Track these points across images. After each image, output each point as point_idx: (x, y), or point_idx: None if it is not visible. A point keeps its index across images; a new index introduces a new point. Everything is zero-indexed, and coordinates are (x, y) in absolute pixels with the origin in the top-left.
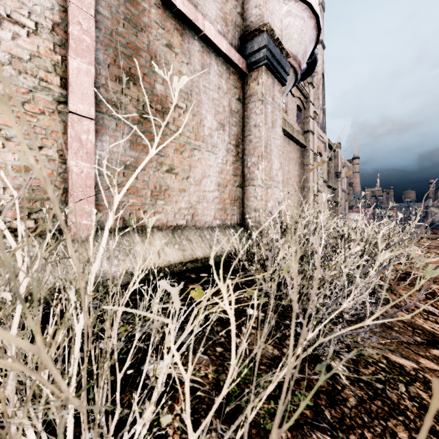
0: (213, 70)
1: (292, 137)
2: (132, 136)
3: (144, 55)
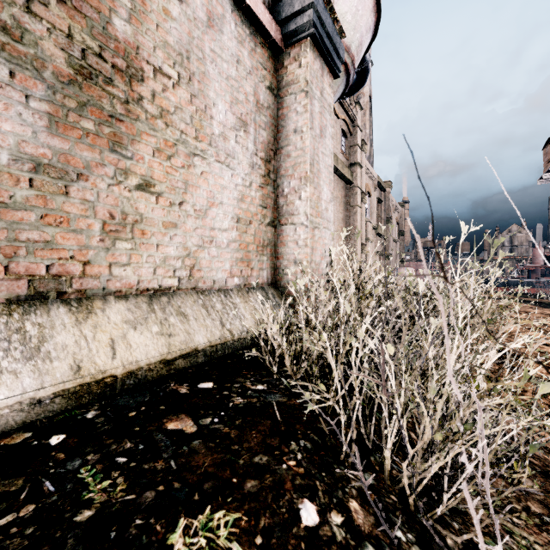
0: (228, 29)
1: (336, 169)
2: (53, 106)
3: None
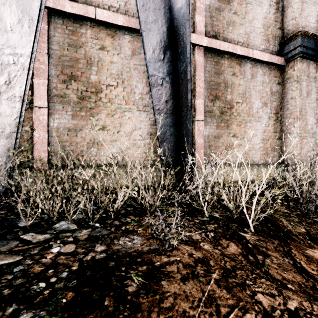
0: (259, 74)
1: None
2: (217, 123)
3: (222, 85)
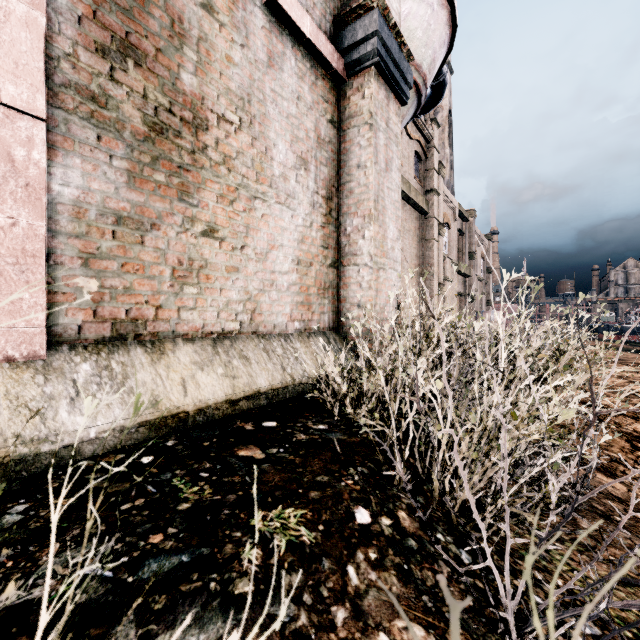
0: (289, 65)
1: (408, 198)
2: (131, 162)
3: (157, 15)
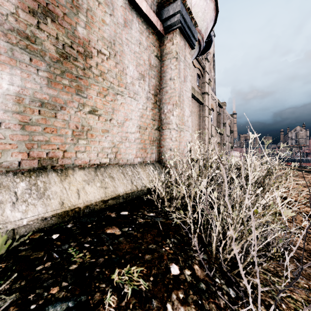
0: (135, 26)
1: (194, 96)
2: (49, 73)
3: None
